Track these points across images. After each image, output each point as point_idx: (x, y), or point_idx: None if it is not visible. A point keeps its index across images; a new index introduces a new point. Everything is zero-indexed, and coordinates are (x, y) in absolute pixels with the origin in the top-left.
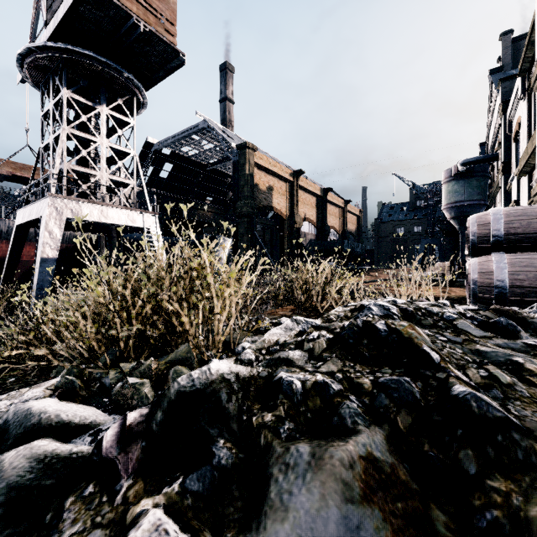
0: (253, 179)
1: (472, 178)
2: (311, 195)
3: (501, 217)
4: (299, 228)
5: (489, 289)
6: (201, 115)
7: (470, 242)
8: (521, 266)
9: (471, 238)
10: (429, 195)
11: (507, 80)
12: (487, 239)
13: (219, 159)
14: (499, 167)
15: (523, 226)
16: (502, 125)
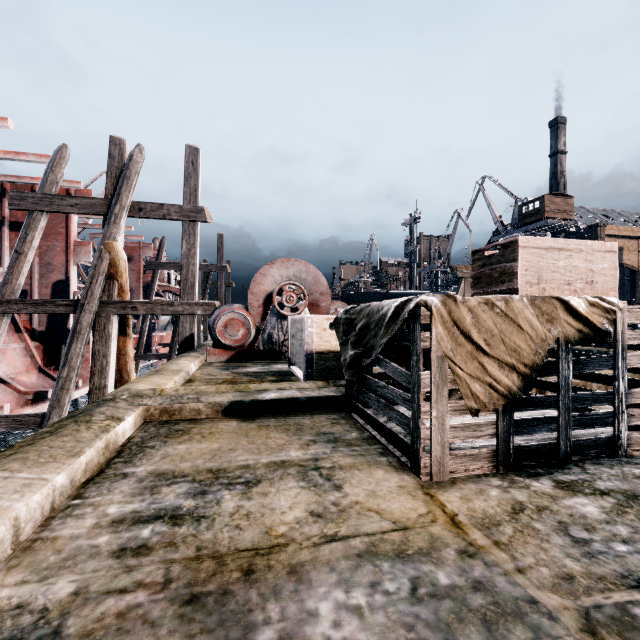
0: None
1: None
2: None
3: None
4: None
5: None
6: None
7: None
8: None
9: None
10: None
11: None
12: None
13: None
14: None
15: None
16: None
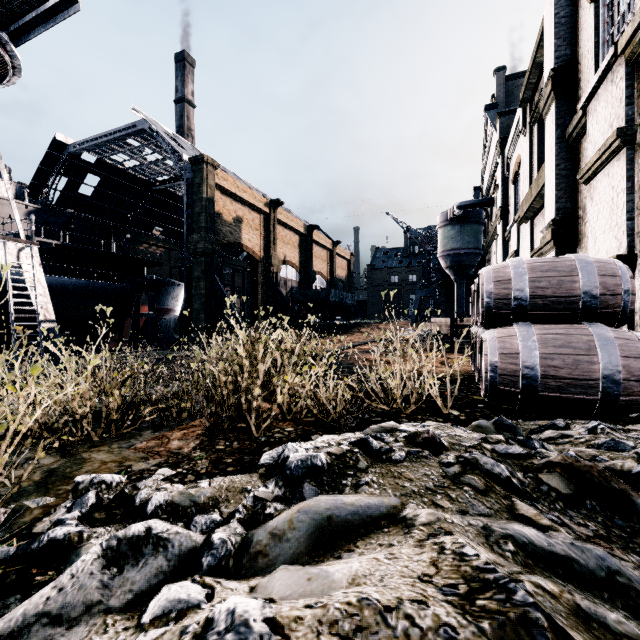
0: (214, 205)
1: (468, 224)
2: (293, 232)
3: (525, 272)
4: (276, 273)
5: (514, 379)
6: (139, 111)
7: (484, 306)
8: (556, 346)
9: (487, 301)
10: (424, 240)
11: (504, 115)
12: (507, 303)
13: (170, 177)
14: (497, 212)
15: (553, 286)
16: (500, 165)
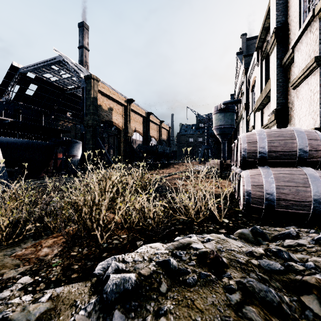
0: (97, 101)
1: (228, 112)
2: (139, 115)
3: (265, 137)
4: (131, 136)
5: (260, 200)
6: (57, 51)
7: (242, 157)
8: (285, 181)
9: (243, 153)
10: (206, 120)
11: (247, 57)
12: (255, 155)
13: (75, 86)
14: (243, 106)
15: (281, 145)
16: (244, 82)
